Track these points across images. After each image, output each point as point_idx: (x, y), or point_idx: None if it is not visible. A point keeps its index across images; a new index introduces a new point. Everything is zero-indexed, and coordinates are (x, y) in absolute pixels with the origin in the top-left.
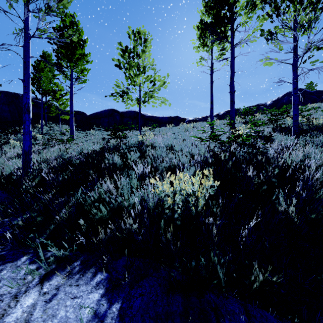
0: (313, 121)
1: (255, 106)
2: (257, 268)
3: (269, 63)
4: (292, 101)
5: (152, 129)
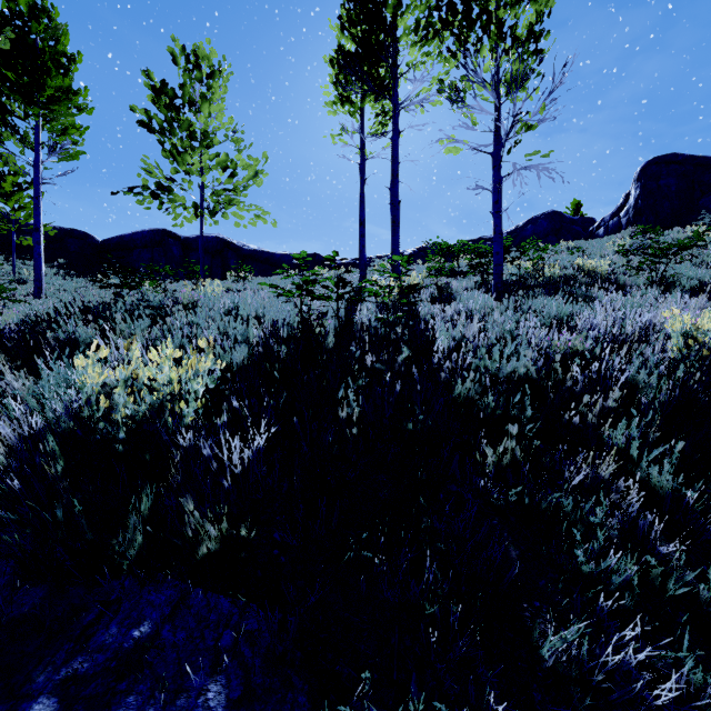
0: (546, 271)
1: (475, 241)
2: (195, 512)
3: (454, 149)
4: (493, 226)
5: (240, 277)
